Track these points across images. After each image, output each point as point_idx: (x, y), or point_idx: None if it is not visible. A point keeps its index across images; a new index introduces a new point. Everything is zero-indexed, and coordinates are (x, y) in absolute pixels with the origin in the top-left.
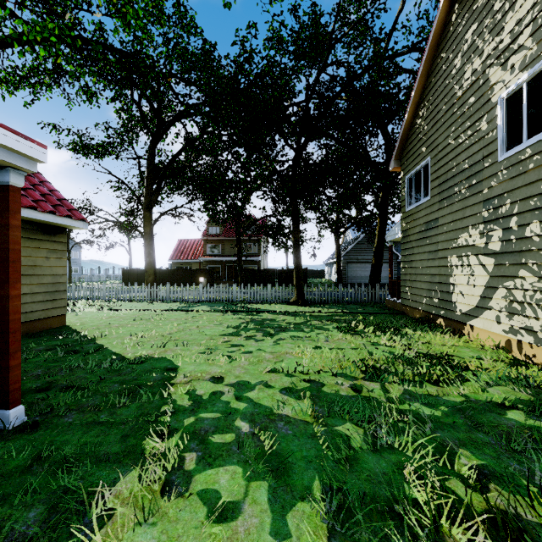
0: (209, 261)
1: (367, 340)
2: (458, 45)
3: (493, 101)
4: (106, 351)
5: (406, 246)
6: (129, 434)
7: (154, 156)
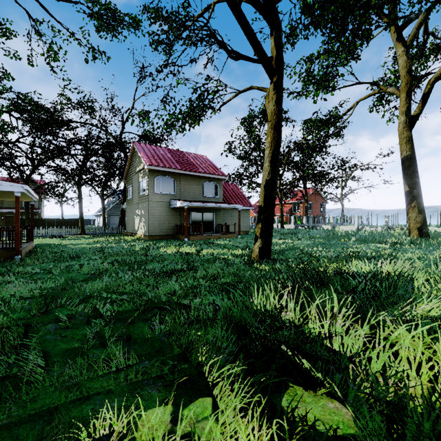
0: None
1: (109, 238)
2: (136, 159)
3: (139, 180)
4: None
5: (127, 211)
6: (61, 245)
7: None
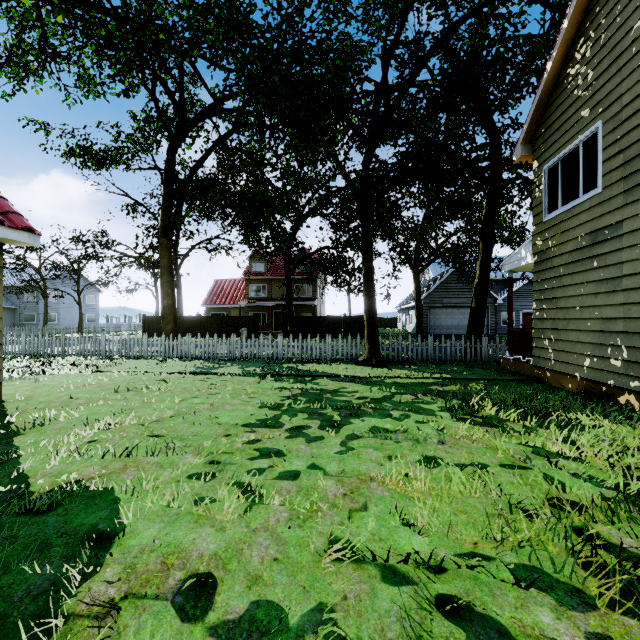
0: (252, 306)
1: (517, 439)
2: None
3: None
4: (5, 469)
5: (543, 276)
6: None
7: (174, 163)
